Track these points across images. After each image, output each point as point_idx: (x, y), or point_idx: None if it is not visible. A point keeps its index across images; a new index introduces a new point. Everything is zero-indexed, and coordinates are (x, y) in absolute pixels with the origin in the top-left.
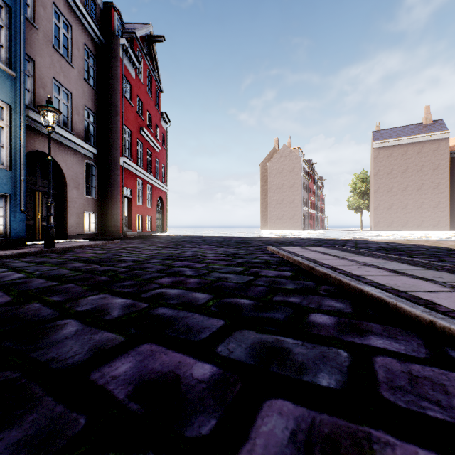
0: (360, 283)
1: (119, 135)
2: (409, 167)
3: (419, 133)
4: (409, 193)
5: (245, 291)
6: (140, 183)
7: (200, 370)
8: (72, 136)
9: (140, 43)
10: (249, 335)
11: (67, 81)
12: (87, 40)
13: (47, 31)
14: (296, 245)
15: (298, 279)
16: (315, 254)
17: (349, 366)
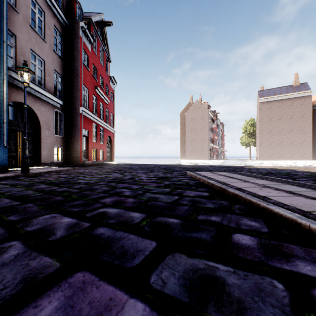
0: (269, 203)
1: (79, 91)
2: (284, 116)
3: (291, 92)
4: (284, 134)
5: (173, 210)
6: (95, 126)
7: (132, 313)
8: (44, 92)
9: (95, 26)
10: (181, 260)
11: (41, 51)
12: (56, 22)
13: (25, 15)
14: (207, 171)
15: (215, 198)
16: (223, 177)
17: (291, 305)
